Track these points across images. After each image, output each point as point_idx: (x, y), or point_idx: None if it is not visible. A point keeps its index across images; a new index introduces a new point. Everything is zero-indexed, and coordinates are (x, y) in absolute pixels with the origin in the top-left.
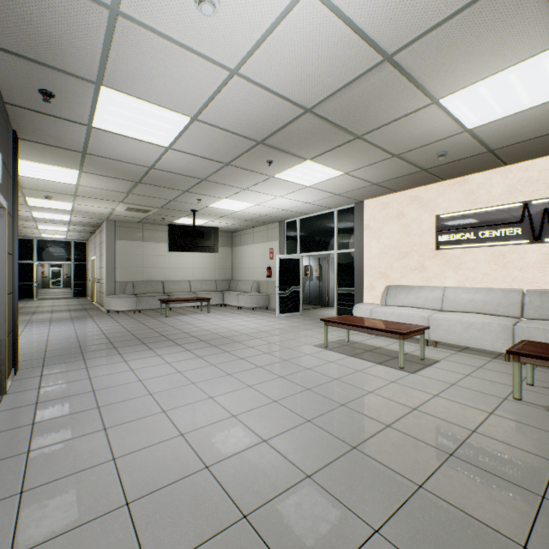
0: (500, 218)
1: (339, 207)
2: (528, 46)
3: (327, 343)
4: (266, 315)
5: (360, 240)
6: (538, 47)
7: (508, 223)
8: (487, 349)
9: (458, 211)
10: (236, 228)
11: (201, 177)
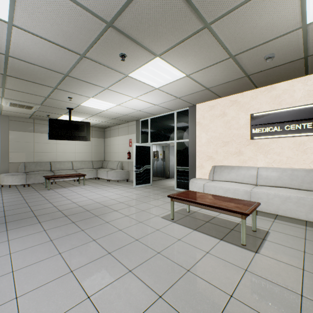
0: (301, 115)
1: (178, 109)
2: None
3: (173, 216)
4: (126, 186)
5: (193, 133)
6: None
7: (309, 119)
8: (301, 219)
9: (268, 110)
10: (106, 125)
11: (63, 72)
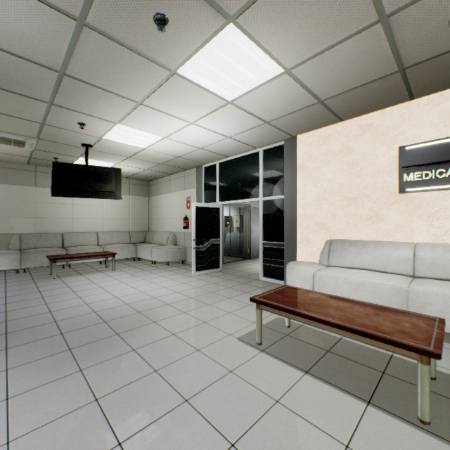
0: None
1: (265, 146)
2: None
3: (260, 337)
4: (180, 272)
5: (292, 184)
6: None
7: None
8: None
9: (434, 139)
10: (151, 175)
11: (55, 67)
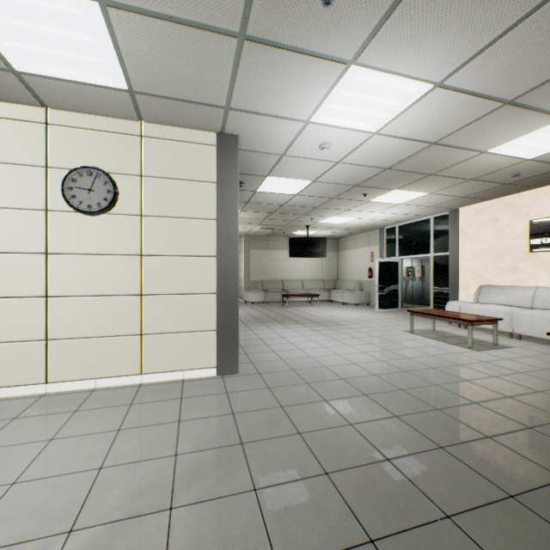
0: None
1: (434, 214)
2: (537, 123)
3: (412, 329)
4: (366, 310)
5: (455, 244)
6: (546, 122)
7: None
8: None
9: None
10: (340, 235)
11: (314, 207)
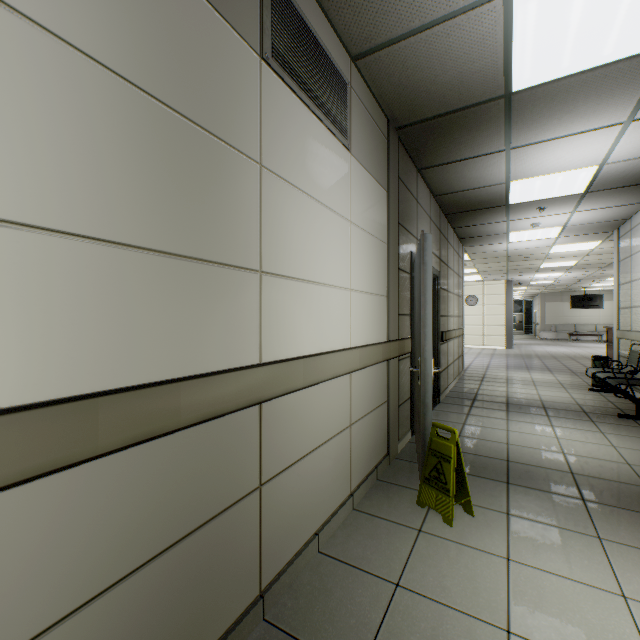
0: None
1: None
2: None
3: None
4: None
5: None
6: None
7: None
8: None
9: None
10: None
11: (571, 283)
